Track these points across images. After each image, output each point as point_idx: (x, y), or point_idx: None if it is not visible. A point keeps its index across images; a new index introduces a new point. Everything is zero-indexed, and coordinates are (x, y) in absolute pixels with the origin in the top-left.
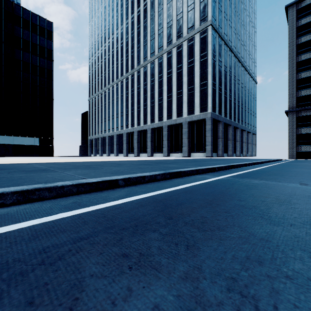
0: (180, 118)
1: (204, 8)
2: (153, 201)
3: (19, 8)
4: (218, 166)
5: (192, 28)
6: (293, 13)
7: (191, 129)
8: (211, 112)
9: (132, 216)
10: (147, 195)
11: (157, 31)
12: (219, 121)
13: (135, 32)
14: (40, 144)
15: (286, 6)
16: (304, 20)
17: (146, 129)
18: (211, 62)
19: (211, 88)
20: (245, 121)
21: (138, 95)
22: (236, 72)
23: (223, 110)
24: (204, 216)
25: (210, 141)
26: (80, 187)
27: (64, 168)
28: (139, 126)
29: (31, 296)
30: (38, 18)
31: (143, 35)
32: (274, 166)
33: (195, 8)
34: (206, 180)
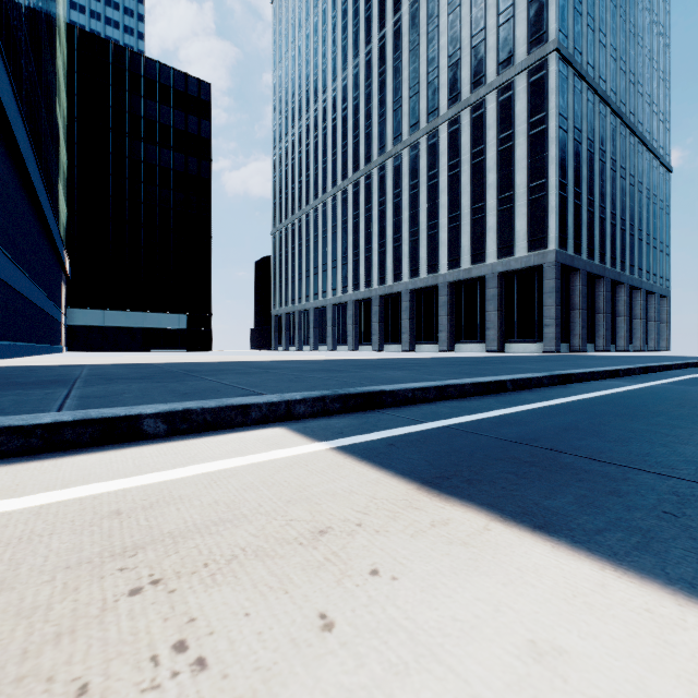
0: (478, 265)
1: (538, 15)
2: (599, 403)
3: (154, 64)
4: (623, 368)
5: (508, 62)
6: None
7: (505, 291)
8: (557, 250)
9: (605, 411)
10: (575, 398)
11: (425, 77)
12: (575, 270)
13: (374, 83)
14: (189, 326)
15: None
16: None
17: (400, 292)
18: (555, 135)
19: (555, 195)
20: (639, 266)
21: (382, 220)
22: (617, 150)
23: (584, 242)
24: (693, 413)
25: (554, 315)
26: (476, 387)
27: (352, 368)
28: (384, 286)
29: (626, 431)
30: (186, 79)
31: (392, 87)
32: None
33: (517, 16)
34: (629, 387)
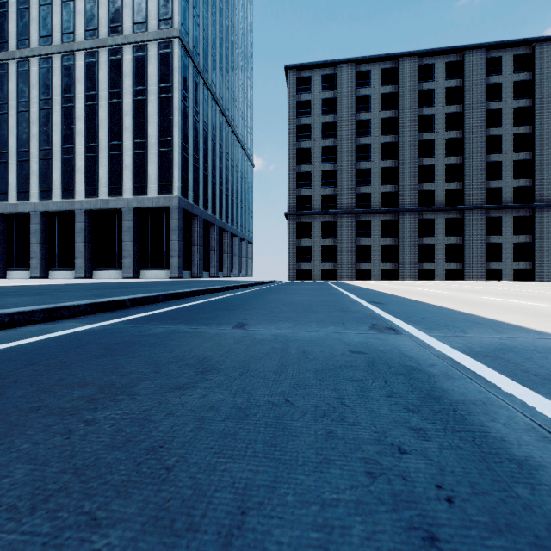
0: (116, 198)
1: (166, 1)
2: None
3: None
4: (135, 297)
5: (142, 26)
6: (293, 81)
7: (141, 225)
8: (180, 197)
9: None
10: None
11: None
12: (195, 216)
13: None
14: None
15: (286, 66)
16: (304, 96)
17: (28, 212)
18: (179, 106)
19: (179, 153)
20: (237, 221)
21: (2, 126)
22: (223, 138)
23: (201, 196)
24: None
25: (178, 249)
26: None
27: None
28: (5, 203)
29: None
30: None
31: None
32: (251, 292)
33: None
34: (25, 340)
